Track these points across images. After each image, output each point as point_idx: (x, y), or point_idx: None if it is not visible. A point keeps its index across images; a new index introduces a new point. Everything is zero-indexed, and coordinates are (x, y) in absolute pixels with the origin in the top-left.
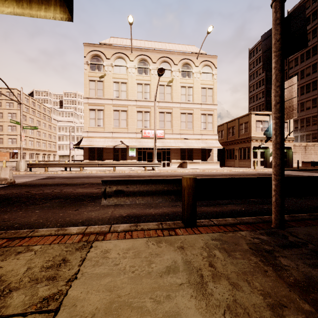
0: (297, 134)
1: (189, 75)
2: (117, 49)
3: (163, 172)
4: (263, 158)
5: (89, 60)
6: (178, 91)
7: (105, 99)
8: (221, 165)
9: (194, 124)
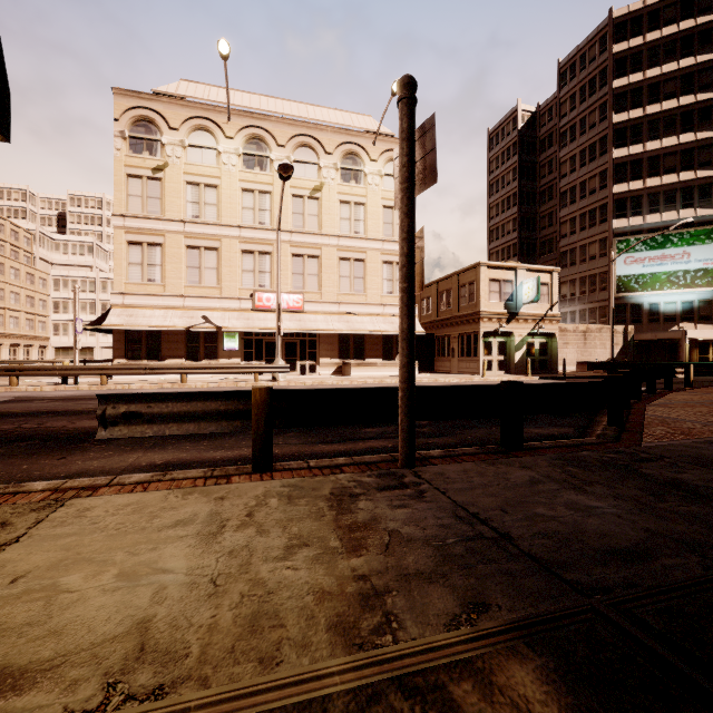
0: (575, 308)
1: (357, 179)
2: (196, 109)
3: (296, 384)
4: (503, 355)
5: (126, 129)
6: (333, 210)
7: (166, 221)
8: (427, 369)
9: (368, 283)
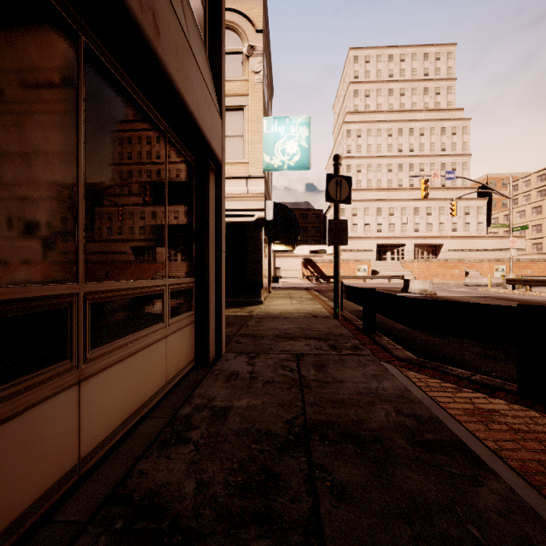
0: None
1: None
2: None
3: None
4: None
5: None
6: None
7: None
8: None
9: None
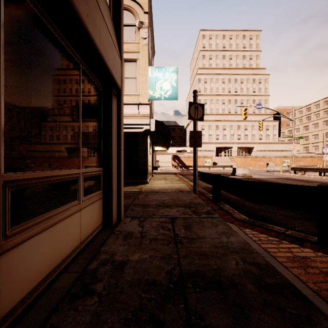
0: None
1: None
2: None
3: None
4: None
5: None
6: None
7: None
8: None
9: None
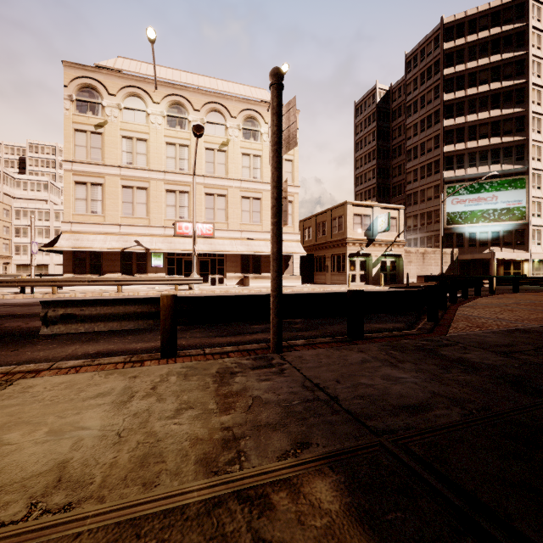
0: (417, 236)
1: (255, 137)
2: (129, 80)
3: (207, 293)
4: (363, 271)
5: (74, 94)
6: (237, 160)
7: (105, 166)
8: (308, 281)
9: (263, 216)
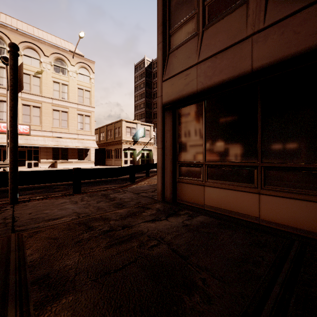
0: None
1: (63, 72)
2: None
3: None
4: (132, 158)
5: None
6: (49, 85)
7: None
8: (102, 164)
9: (70, 123)
